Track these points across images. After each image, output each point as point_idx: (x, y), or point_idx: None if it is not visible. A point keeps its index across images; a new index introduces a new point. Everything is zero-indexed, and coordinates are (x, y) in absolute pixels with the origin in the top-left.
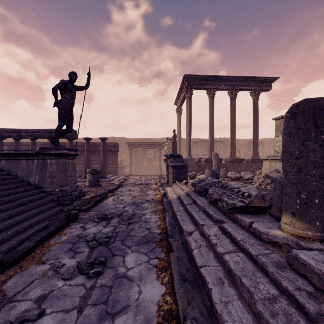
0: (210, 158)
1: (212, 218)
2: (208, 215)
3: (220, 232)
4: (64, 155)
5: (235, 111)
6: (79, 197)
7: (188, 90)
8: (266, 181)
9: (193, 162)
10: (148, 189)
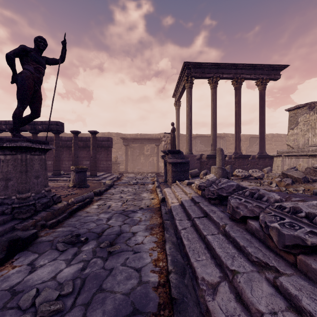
0: (212, 154)
1: (247, 255)
2: (236, 246)
3: (280, 301)
4: (23, 148)
5: (240, 102)
6: (50, 205)
7: (188, 79)
8: (285, 182)
9: (194, 158)
10: (143, 190)
